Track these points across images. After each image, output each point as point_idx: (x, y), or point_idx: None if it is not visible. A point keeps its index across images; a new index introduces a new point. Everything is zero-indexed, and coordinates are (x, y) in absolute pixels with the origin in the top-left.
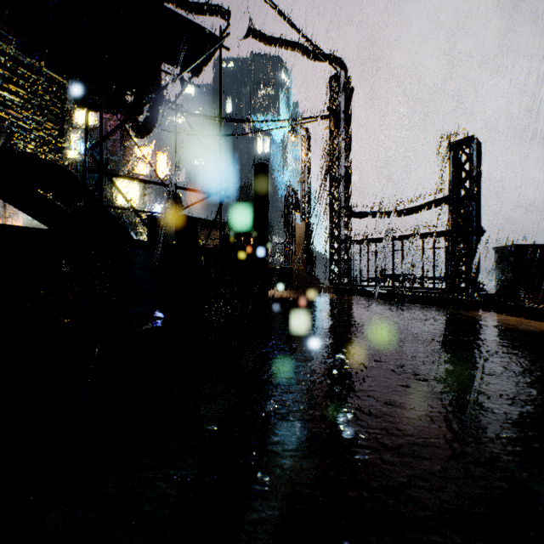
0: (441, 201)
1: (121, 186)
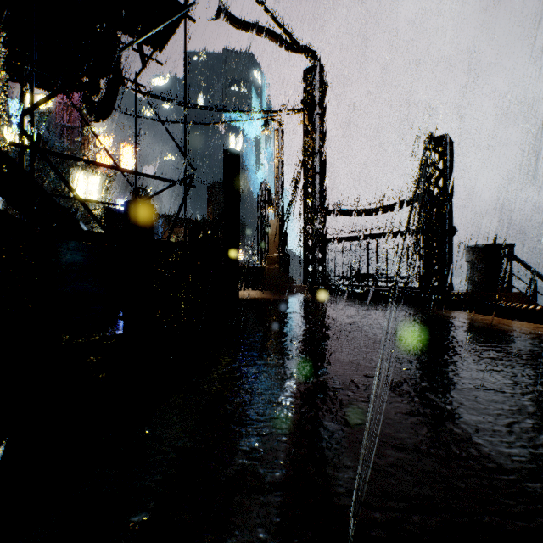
0: (415, 199)
1: (80, 178)
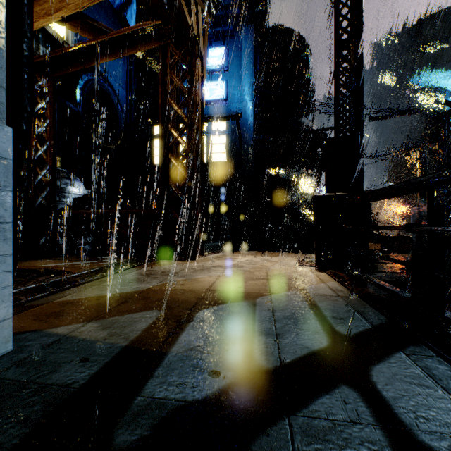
0: None
1: (304, 182)
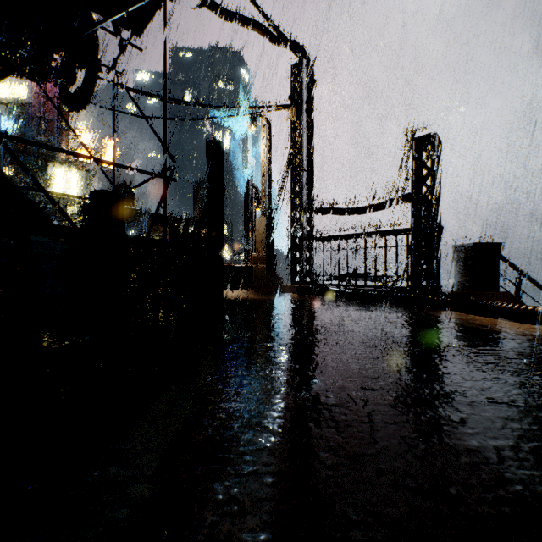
0: (403, 198)
1: (58, 173)
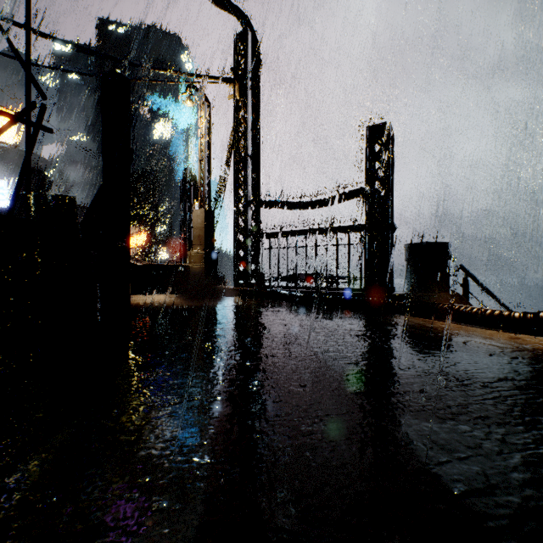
0: (355, 192)
1: None
